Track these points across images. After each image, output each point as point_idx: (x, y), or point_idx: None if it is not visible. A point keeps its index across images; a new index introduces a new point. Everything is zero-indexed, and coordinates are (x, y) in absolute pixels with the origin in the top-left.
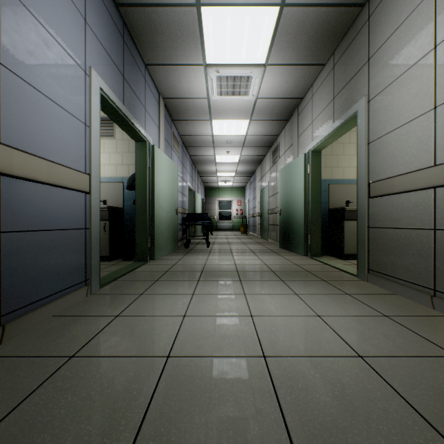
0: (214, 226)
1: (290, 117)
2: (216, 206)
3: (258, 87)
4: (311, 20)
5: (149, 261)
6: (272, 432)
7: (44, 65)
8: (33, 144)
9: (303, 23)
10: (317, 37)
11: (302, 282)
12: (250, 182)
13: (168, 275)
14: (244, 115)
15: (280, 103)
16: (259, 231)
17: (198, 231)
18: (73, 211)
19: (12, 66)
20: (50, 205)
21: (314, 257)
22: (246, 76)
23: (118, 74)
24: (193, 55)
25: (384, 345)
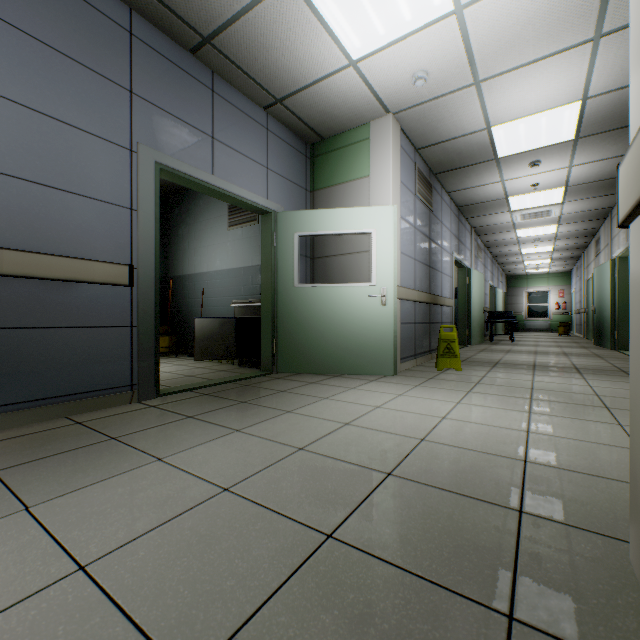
0: (520, 325)
1: (606, 217)
2: (523, 299)
3: (559, 211)
4: (593, 185)
5: (467, 346)
6: (529, 364)
7: (445, 264)
8: (444, 293)
9: (586, 187)
10: (603, 187)
11: (580, 356)
12: (575, 267)
13: (486, 350)
14: (550, 223)
15: (588, 212)
16: (585, 331)
17: (499, 330)
18: (449, 315)
19: (442, 271)
20: (446, 313)
21: (619, 350)
22: (546, 210)
23: (457, 241)
24: (501, 210)
25: (588, 364)
